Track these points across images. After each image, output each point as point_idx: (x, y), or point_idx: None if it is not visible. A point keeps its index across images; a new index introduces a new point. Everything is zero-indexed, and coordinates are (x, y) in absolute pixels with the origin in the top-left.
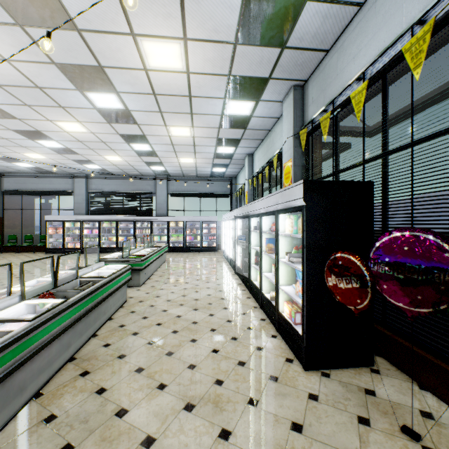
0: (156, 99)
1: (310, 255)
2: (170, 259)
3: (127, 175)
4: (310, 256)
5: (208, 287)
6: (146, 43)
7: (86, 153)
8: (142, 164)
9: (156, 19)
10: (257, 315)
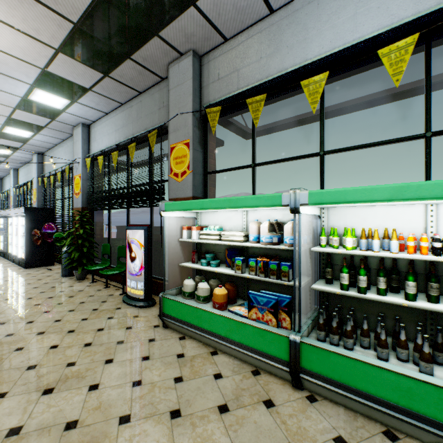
0: None
1: (28, 231)
2: None
3: None
4: (28, 232)
5: None
6: None
7: None
8: None
9: None
10: (10, 264)
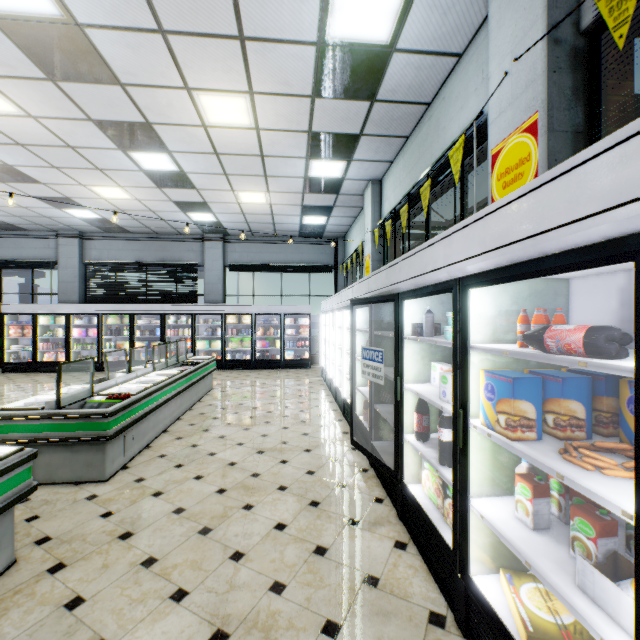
0: None
1: None
2: (220, 385)
3: (153, 234)
4: None
5: (283, 487)
6: None
7: (53, 181)
8: (172, 208)
9: None
10: None
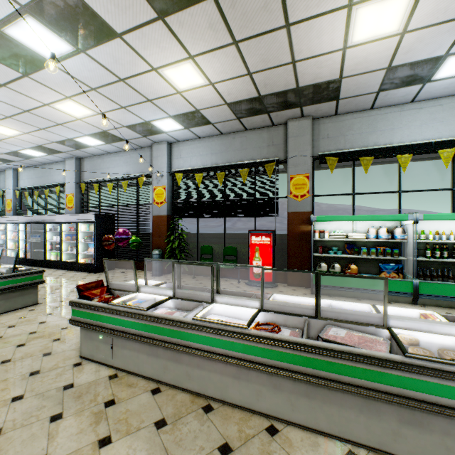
0: None
1: (97, 237)
2: None
3: None
4: (97, 237)
5: None
6: None
7: None
8: None
9: (17, 126)
10: (63, 271)
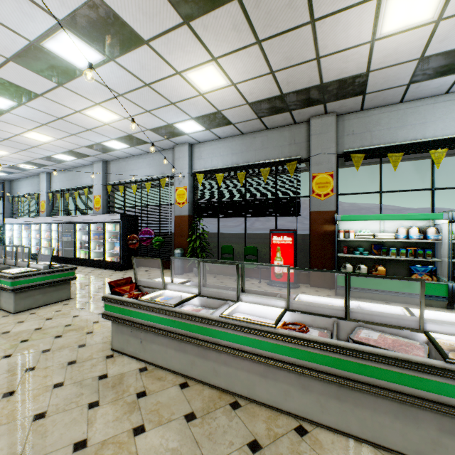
0: (2, 140)
1: (122, 236)
2: None
3: None
4: (122, 237)
5: None
6: (34, 133)
7: None
8: None
9: (51, 133)
10: (91, 268)
